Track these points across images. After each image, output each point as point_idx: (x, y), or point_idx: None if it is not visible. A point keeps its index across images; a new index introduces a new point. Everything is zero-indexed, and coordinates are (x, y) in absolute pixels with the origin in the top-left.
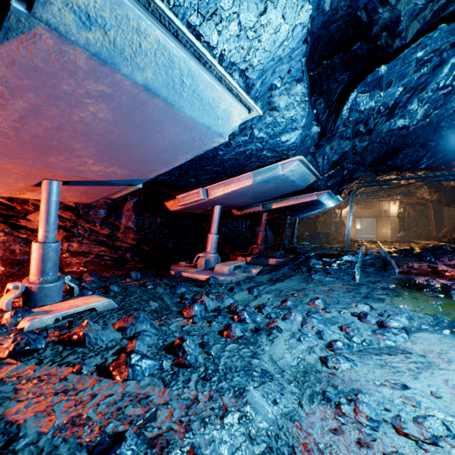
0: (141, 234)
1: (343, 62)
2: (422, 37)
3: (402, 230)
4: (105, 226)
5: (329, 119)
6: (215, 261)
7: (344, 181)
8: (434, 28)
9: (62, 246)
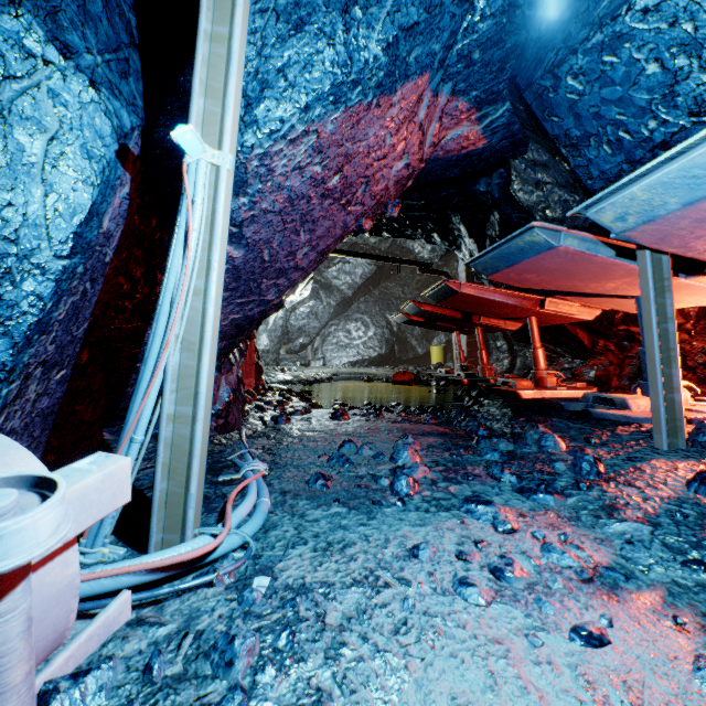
0: None
1: None
2: None
3: None
4: None
5: None
6: None
7: None
8: None
9: None
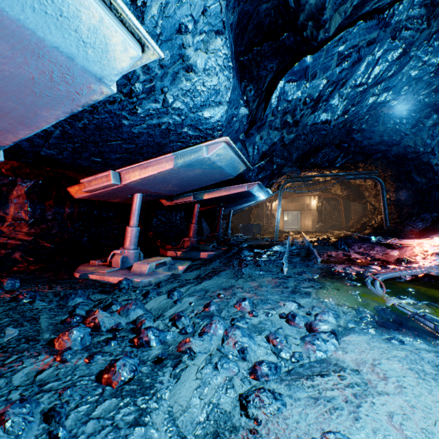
0: (41, 227)
1: (272, 51)
2: (343, 31)
3: (320, 222)
4: None
5: (259, 108)
6: (135, 259)
7: (274, 175)
8: (353, 24)
9: None
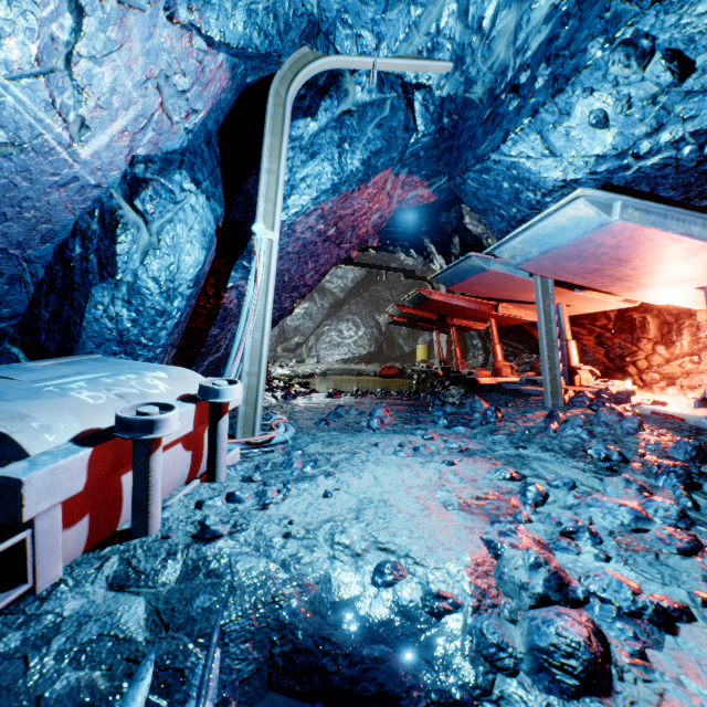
0: None
1: None
2: None
3: None
4: None
5: None
6: None
7: None
8: None
9: None
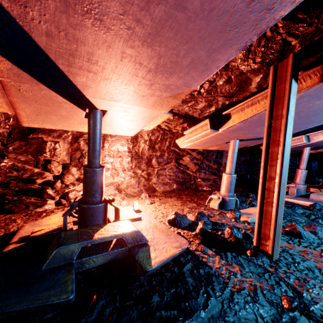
0: None
1: None
2: None
3: None
4: (215, 163)
5: None
6: (303, 191)
7: None
8: None
9: (196, 174)
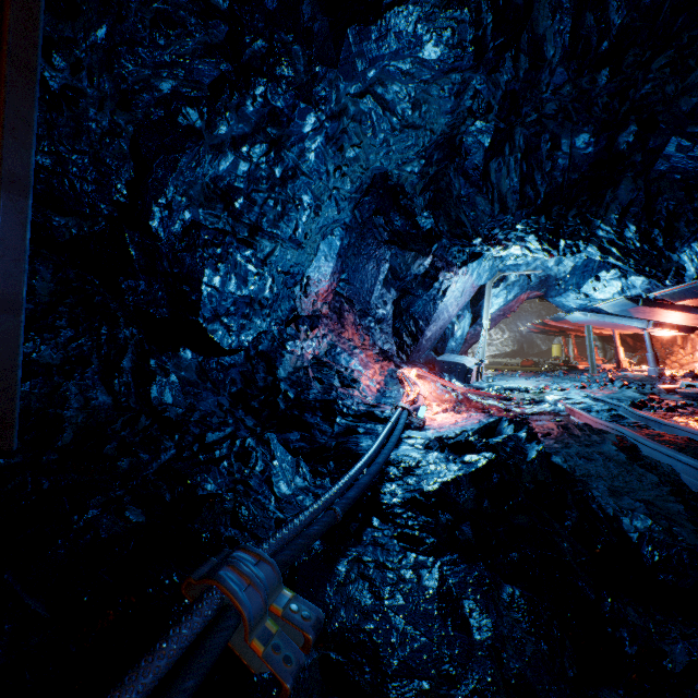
0: None
1: None
2: None
3: None
4: None
5: None
6: None
7: None
8: None
9: None
